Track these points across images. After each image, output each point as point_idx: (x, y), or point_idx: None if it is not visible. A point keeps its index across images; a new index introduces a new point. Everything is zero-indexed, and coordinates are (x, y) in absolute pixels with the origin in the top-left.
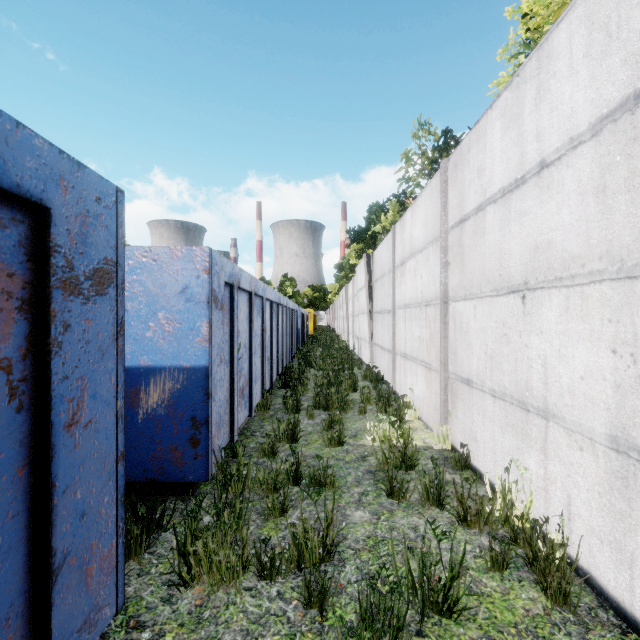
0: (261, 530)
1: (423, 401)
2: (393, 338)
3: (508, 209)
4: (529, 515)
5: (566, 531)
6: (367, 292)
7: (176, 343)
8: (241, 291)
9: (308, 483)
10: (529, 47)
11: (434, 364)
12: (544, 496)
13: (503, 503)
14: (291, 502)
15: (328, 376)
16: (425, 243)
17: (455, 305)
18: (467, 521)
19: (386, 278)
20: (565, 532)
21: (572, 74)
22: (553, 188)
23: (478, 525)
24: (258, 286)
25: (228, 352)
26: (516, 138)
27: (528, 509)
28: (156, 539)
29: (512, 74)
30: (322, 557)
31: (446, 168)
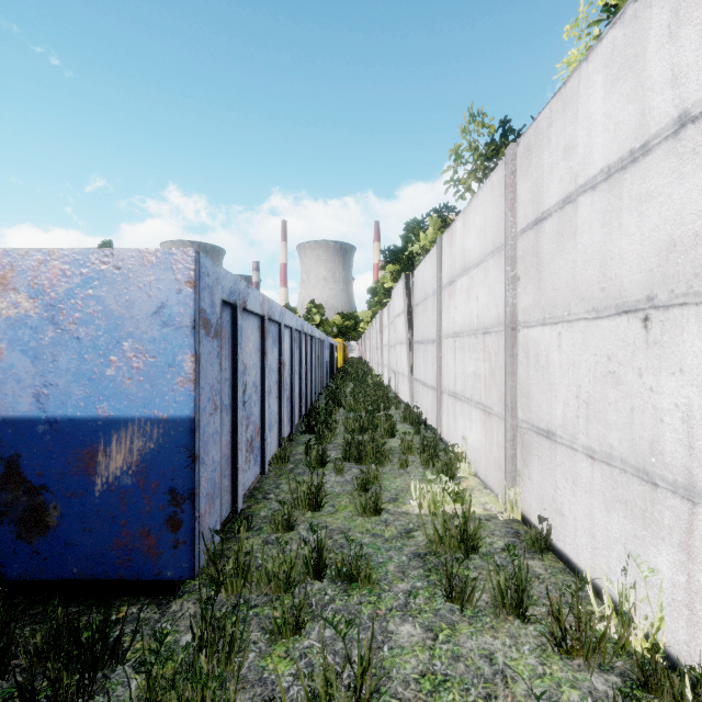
0: (264, 661)
1: (480, 453)
2: (439, 373)
3: (617, 195)
4: (658, 639)
5: None
6: (406, 318)
7: (148, 384)
8: (249, 314)
9: (334, 576)
10: None
11: (496, 408)
12: (687, 616)
13: (620, 621)
14: (310, 608)
15: (360, 418)
16: (483, 255)
17: (528, 332)
18: (566, 646)
19: (429, 301)
20: None
21: None
22: None
23: (583, 653)
24: (273, 309)
25: (229, 394)
26: (632, 91)
27: (656, 630)
28: (104, 682)
29: (587, 50)
30: None
31: (514, 155)
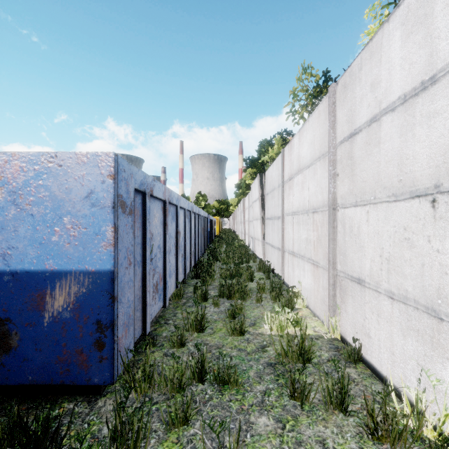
0: (161, 446)
1: (310, 292)
2: (282, 239)
3: (411, 114)
4: (443, 430)
5: None
6: (260, 203)
7: (81, 247)
8: (155, 199)
9: (212, 380)
10: None
11: (321, 262)
12: None
13: (416, 417)
14: (195, 404)
15: (230, 269)
16: (312, 160)
17: (344, 211)
18: (377, 435)
19: (276, 191)
20: None
21: None
22: None
23: (390, 440)
24: (172, 196)
25: (140, 254)
26: (423, 40)
27: (442, 423)
28: None
29: (381, 24)
30: None
31: (334, 91)
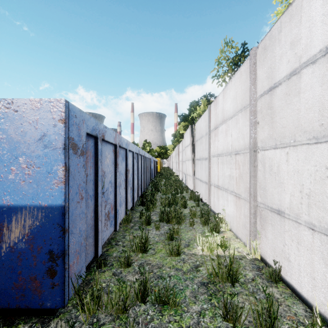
0: None
1: (233, 218)
2: (209, 175)
3: None
4: None
5: None
6: (191, 147)
7: (35, 184)
8: (107, 143)
9: (153, 300)
10: None
11: (243, 194)
12: None
13: None
14: (138, 326)
15: (168, 198)
16: (235, 112)
17: (264, 153)
18: None
19: (204, 138)
20: None
21: None
22: None
23: None
24: (122, 141)
25: (92, 189)
26: None
27: None
28: None
29: (287, 5)
30: None
31: (255, 53)
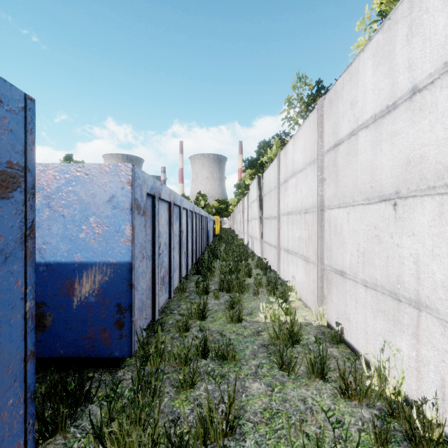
0: (173, 402)
1: (302, 286)
2: (278, 237)
3: (379, 132)
4: (401, 389)
5: (440, 409)
6: (258, 203)
7: (104, 243)
8: (162, 201)
9: (214, 356)
10: (387, 10)
11: (312, 258)
12: (416, 375)
13: (379, 379)
14: (199, 374)
15: (230, 265)
16: (304, 165)
17: (330, 212)
18: (348, 394)
19: (273, 193)
20: (439, 410)
21: (447, 6)
22: (426, 109)
23: (358, 398)
24: (176, 198)
25: (150, 249)
26: (387, 71)
27: (400, 384)
28: (82, 413)
29: (369, 38)
30: (225, 432)
31: (322, 105)
